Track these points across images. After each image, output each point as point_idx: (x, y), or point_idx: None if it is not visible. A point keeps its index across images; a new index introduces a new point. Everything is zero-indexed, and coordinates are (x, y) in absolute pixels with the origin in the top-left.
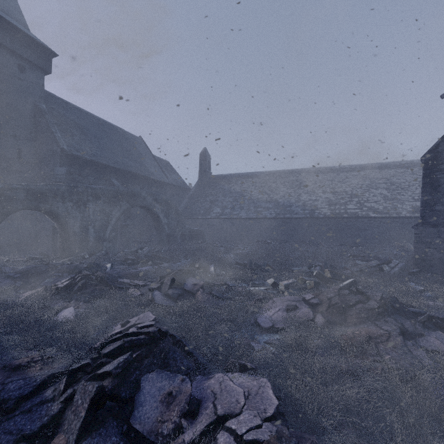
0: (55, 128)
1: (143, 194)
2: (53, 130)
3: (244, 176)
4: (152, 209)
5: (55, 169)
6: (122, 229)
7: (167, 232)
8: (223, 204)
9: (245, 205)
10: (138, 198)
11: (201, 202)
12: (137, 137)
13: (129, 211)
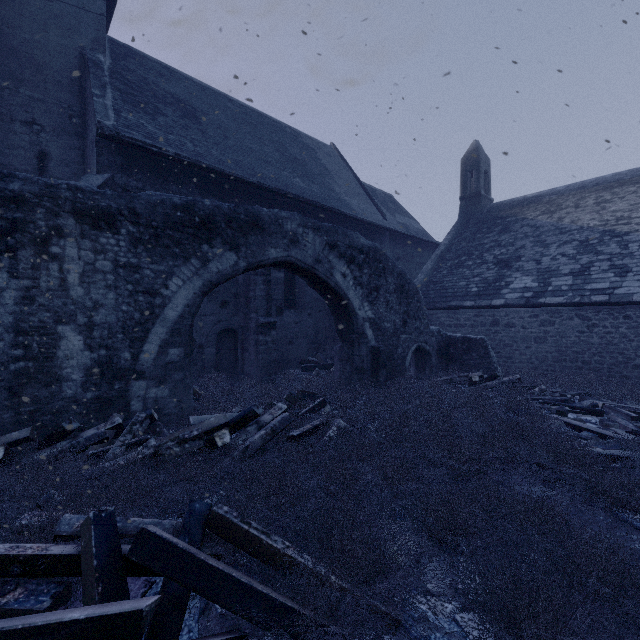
0: (104, 91)
1: (289, 226)
2: (97, 92)
3: (604, 185)
4: (322, 274)
5: (82, 179)
6: (258, 333)
7: (372, 346)
8: (542, 264)
9: (636, 258)
10: (272, 238)
11: (469, 265)
12: (324, 144)
13: (292, 292)
